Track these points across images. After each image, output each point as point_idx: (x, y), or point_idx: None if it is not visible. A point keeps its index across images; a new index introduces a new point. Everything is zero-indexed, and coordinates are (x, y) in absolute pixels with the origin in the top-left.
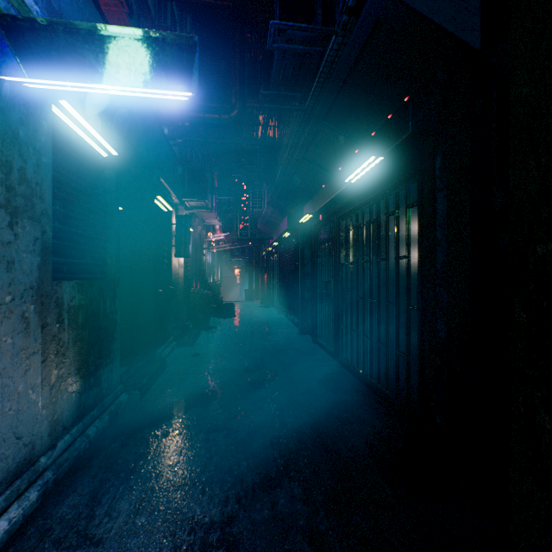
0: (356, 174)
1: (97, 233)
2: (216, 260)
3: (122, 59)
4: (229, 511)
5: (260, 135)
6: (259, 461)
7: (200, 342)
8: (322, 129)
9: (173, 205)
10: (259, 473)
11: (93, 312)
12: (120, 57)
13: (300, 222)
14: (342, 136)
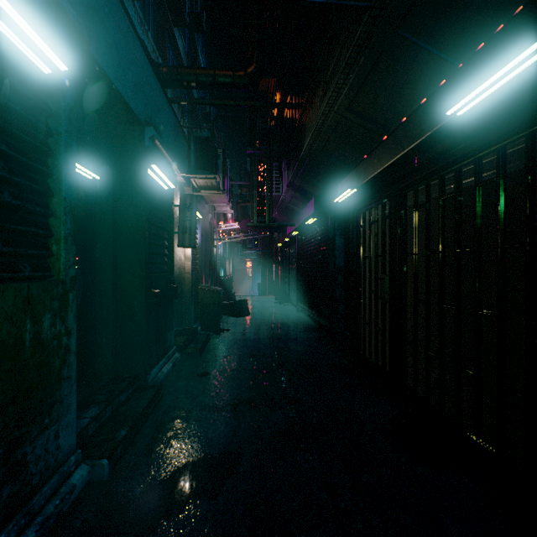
0: (480, 92)
1: (26, 199)
2: (228, 252)
3: None
4: None
5: (277, 112)
6: None
7: (209, 352)
8: (391, 46)
9: (175, 181)
10: None
11: (1, 345)
12: None
13: (330, 205)
14: (426, 53)
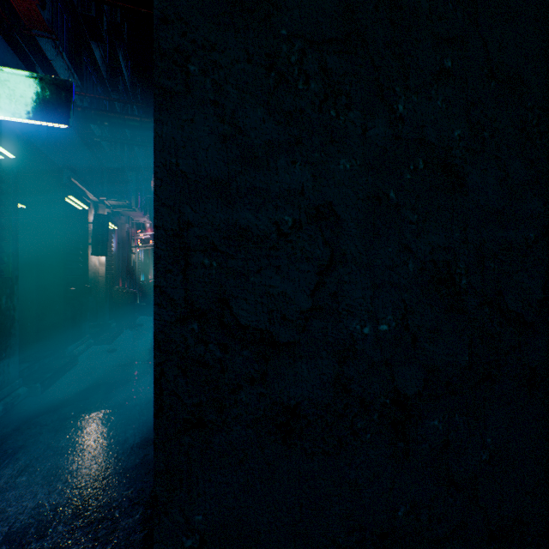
0: None
1: None
2: (152, 258)
3: (3, 90)
4: (106, 464)
5: None
6: (144, 429)
7: (120, 339)
8: None
9: (89, 204)
10: (141, 436)
11: None
12: (0, 89)
13: None
14: None
